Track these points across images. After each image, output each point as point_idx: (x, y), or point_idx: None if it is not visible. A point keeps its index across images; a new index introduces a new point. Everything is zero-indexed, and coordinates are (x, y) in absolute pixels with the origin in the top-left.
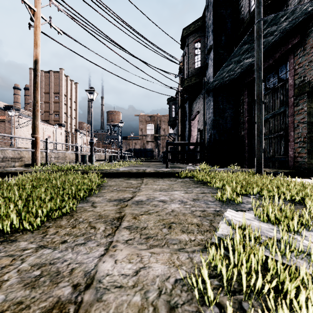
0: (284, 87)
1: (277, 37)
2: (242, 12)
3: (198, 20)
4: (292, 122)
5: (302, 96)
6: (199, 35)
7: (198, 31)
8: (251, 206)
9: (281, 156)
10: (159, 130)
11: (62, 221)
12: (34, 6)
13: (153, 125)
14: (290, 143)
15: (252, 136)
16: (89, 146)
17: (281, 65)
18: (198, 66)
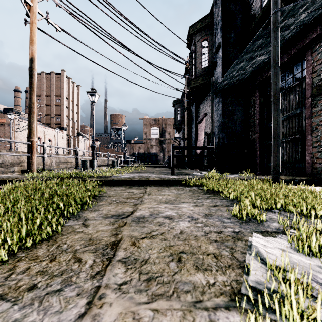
0: (300, 87)
1: (293, 31)
2: (253, 8)
3: (205, 17)
4: (310, 124)
5: (321, 96)
6: (207, 33)
7: (206, 29)
8: (277, 225)
9: (297, 162)
10: (164, 134)
11: (40, 249)
12: (30, 0)
13: (158, 128)
14: (308, 147)
15: (264, 140)
16: (90, 151)
17: (297, 63)
18: (206, 65)
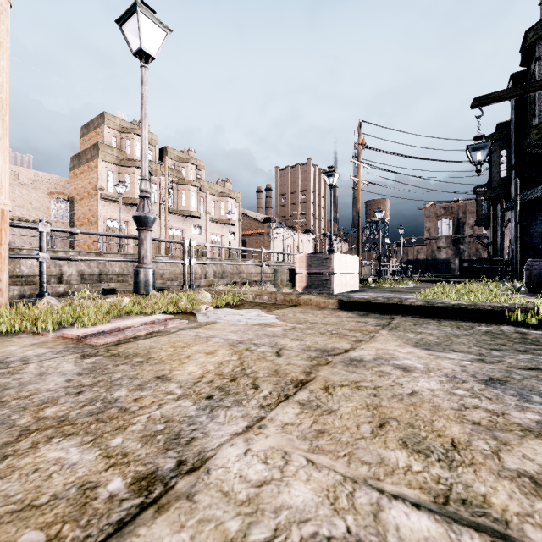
0: None
1: None
2: None
3: (503, 129)
4: None
5: None
6: (505, 143)
7: (504, 139)
8: None
9: None
10: (461, 228)
11: (420, 286)
12: (358, 178)
13: (450, 221)
14: None
15: None
16: (377, 262)
17: None
18: (504, 175)
